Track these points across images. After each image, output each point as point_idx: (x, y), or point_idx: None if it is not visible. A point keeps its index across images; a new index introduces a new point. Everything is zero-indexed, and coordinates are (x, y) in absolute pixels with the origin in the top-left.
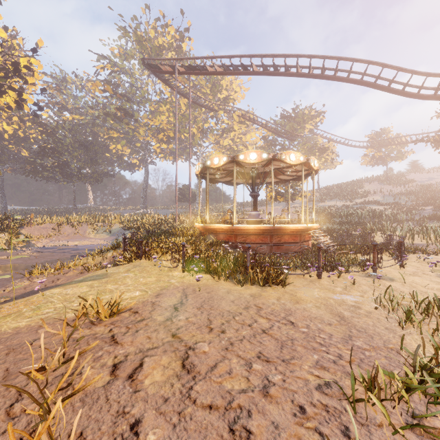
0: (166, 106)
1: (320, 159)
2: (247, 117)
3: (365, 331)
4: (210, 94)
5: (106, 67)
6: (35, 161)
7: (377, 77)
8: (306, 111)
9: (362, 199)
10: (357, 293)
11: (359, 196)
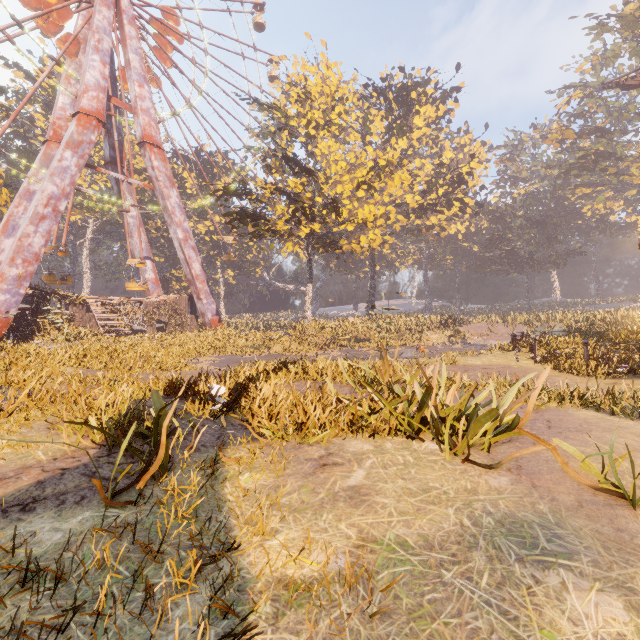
0: None
1: None
2: None
3: None
4: None
5: (572, 98)
6: (484, 255)
7: None
8: None
9: None
10: None
11: None
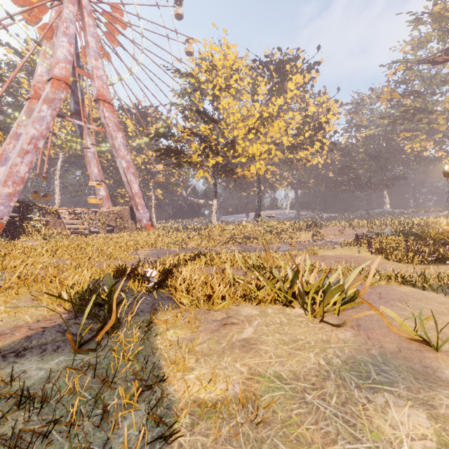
0: None
1: None
2: None
3: None
4: None
5: (398, 70)
6: (337, 179)
7: None
8: None
9: None
10: None
11: None
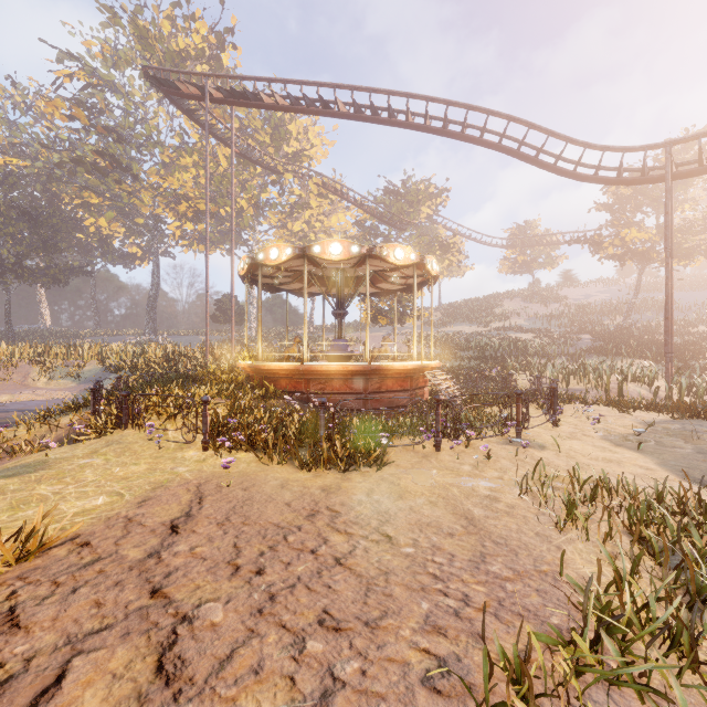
0: (191, 156)
1: (443, 262)
2: (331, 187)
3: (506, 543)
4: (270, 144)
5: (77, 76)
6: None
7: (520, 141)
8: (423, 186)
9: (501, 322)
10: (493, 473)
11: (496, 319)
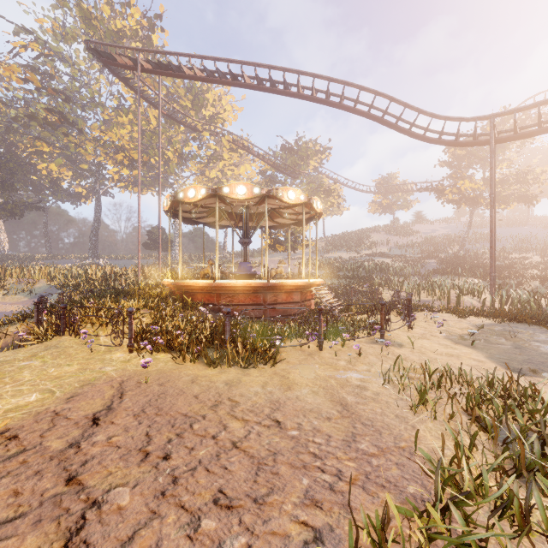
0: (127, 116)
1: (326, 203)
2: (240, 143)
3: (372, 424)
4: (191, 108)
5: (31, 47)
6: None
7: (384, 111)
8: (311, 144)
9: (370, 250)
10: (363, 366)
11: (366, 248)
